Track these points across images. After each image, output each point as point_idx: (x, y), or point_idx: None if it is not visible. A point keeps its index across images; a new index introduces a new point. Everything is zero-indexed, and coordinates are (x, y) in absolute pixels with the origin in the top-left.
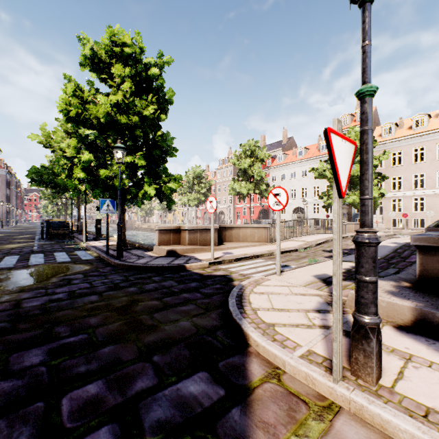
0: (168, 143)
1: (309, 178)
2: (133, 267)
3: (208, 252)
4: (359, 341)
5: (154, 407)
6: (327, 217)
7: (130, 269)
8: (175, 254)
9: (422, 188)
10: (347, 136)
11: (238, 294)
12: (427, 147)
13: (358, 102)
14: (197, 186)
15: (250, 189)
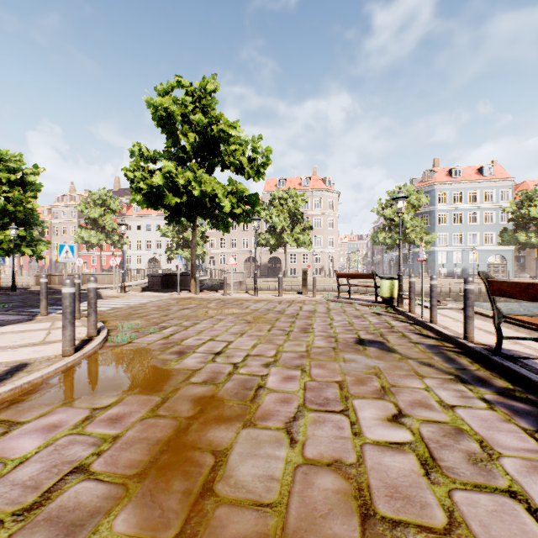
0: (36, 217)
1: None
2: (35, 293)
3: None
4: (122, 288)
5: (86, 298)
6: (177, 267)
7: (33, 294)
8: (52, 289)
9: (235, 248)
10: None
11: (98, 292)
12: None
13: None
14: None
15: (102, 239)
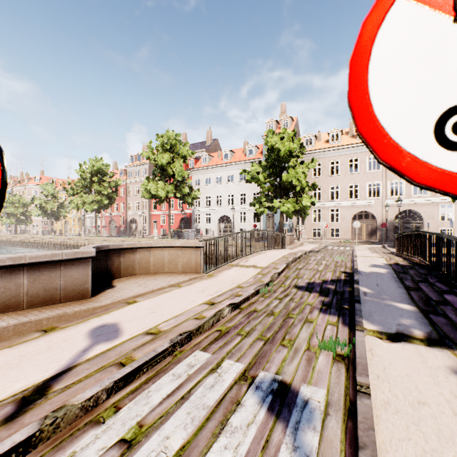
0: None
1: (236, 184)
2: None
3: (39, 338)
4: None
5: None
6: (255, 227)
7: None
8: None
9: (337, 200)
10: (282, 135)
11: None
12: (341, 161)
13: (282, 110)
14: (98, 185)
15: (170, 192)
